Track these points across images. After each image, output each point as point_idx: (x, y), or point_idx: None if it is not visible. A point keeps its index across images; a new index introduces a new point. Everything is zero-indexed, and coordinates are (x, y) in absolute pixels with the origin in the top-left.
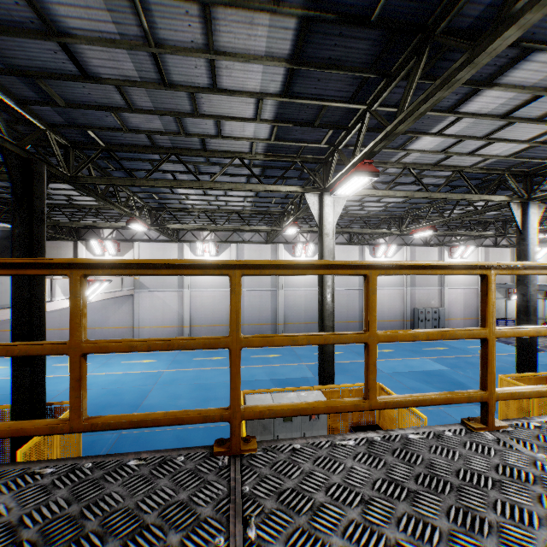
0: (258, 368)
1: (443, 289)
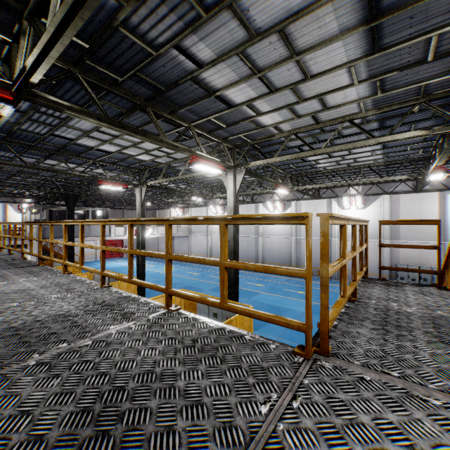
0: (196, 281)
1: (444, 244)
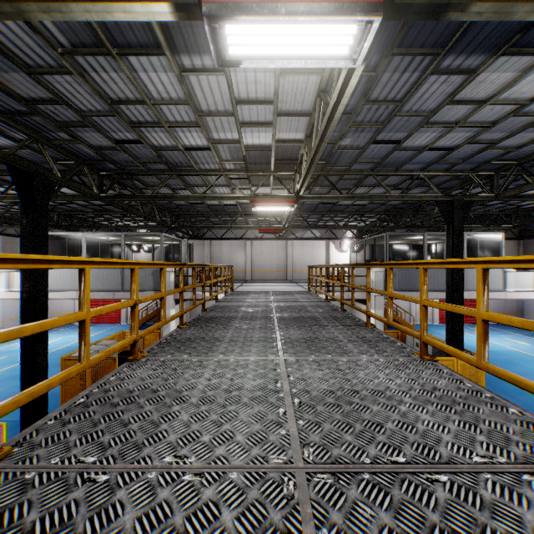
0: None
1: None
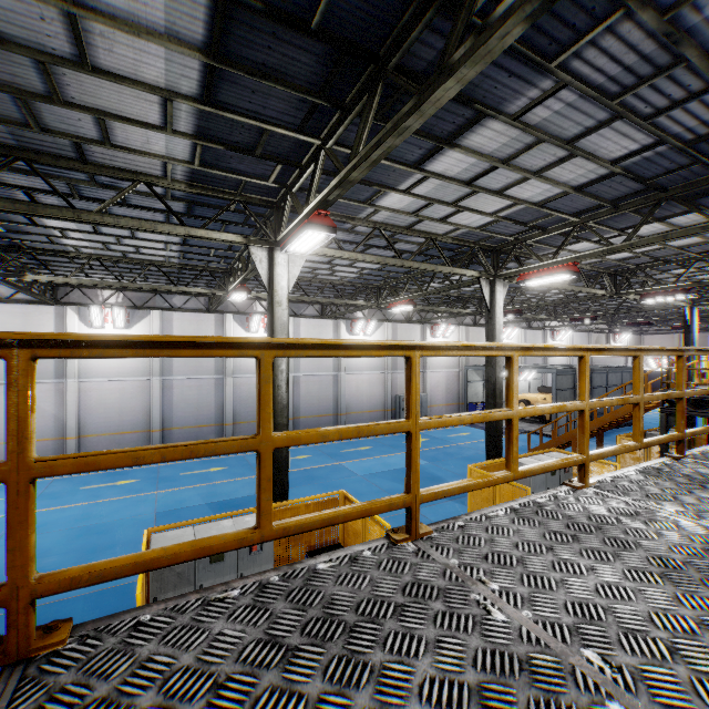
0: (190, 490)
1: (425, 372)
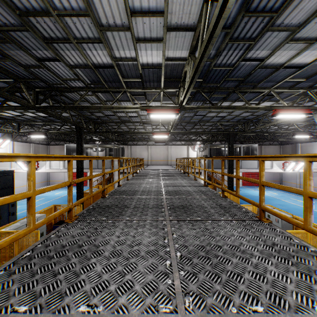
0: None
1: None
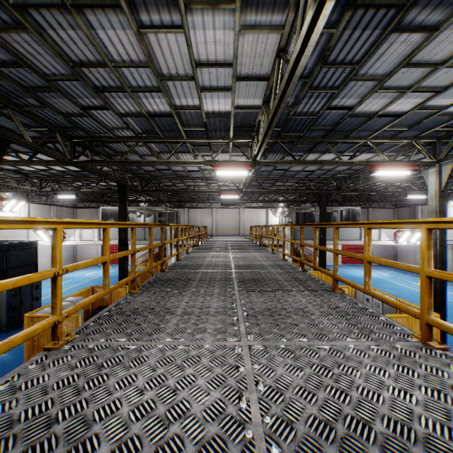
0: None
1: None
